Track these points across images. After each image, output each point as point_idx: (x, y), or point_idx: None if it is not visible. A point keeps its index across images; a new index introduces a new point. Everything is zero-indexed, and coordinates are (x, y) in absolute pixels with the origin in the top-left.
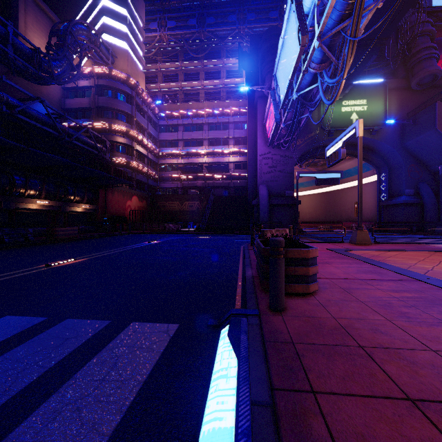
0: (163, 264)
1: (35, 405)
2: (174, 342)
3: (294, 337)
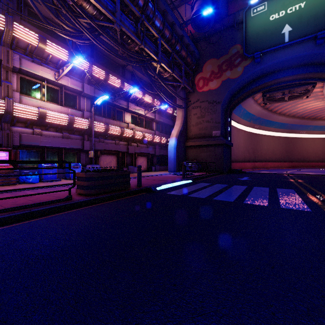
0: (122, 245)
1: (195, 190)
2: (170, 191)
3: (148, 185)
